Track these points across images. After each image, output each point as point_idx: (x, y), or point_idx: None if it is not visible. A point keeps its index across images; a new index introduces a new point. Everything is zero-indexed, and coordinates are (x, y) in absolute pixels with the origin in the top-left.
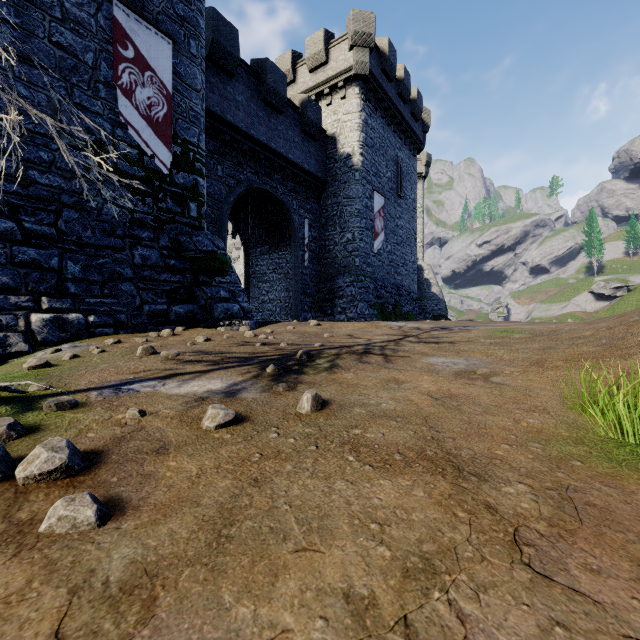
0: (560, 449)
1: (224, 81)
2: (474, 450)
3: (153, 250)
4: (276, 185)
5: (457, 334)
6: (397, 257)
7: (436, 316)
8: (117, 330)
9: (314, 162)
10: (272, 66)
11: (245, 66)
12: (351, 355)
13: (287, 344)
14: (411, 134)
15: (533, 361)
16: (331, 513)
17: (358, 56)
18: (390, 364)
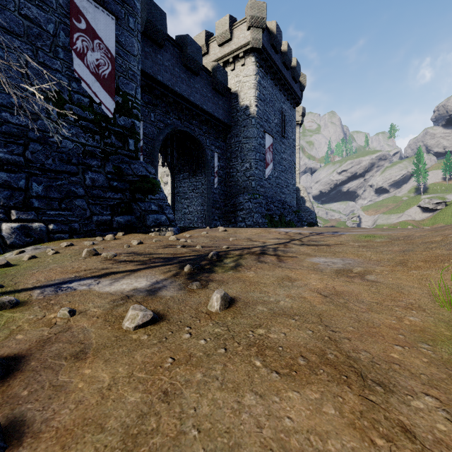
0: (449, 351)
1: (155, 51)
2: (371, 353)
3: (100, 174)
4: (194, 128)
5: (331, 238)
6: (282, 181)
7: (309, 223)
8: (71, 235)
9: (222, 111)
10: (191, 40)
11: (171, 40)
12: (251, 255)
13: (201, 246)
14: (292, 92)
15: (397, 261)
16: (242, 441)
17: (254, 34)
18: (282, 263)
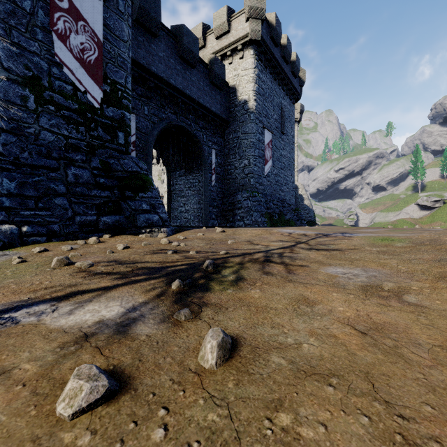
0: None
1: (149, 40)
2: None
3: (85, 170)
4: (190, 123)
5: (341, 241)
6: (281, 178)
7: (307, 221)
8: (50, 238)
9: (219, 106)
10: (187, 30)
11: (166, 30)
12: (254, 264)
13: (196, 252)
14: (291, 87)
15: (436, 275)
16: None
17: (253, 25)
18: (293, 276)
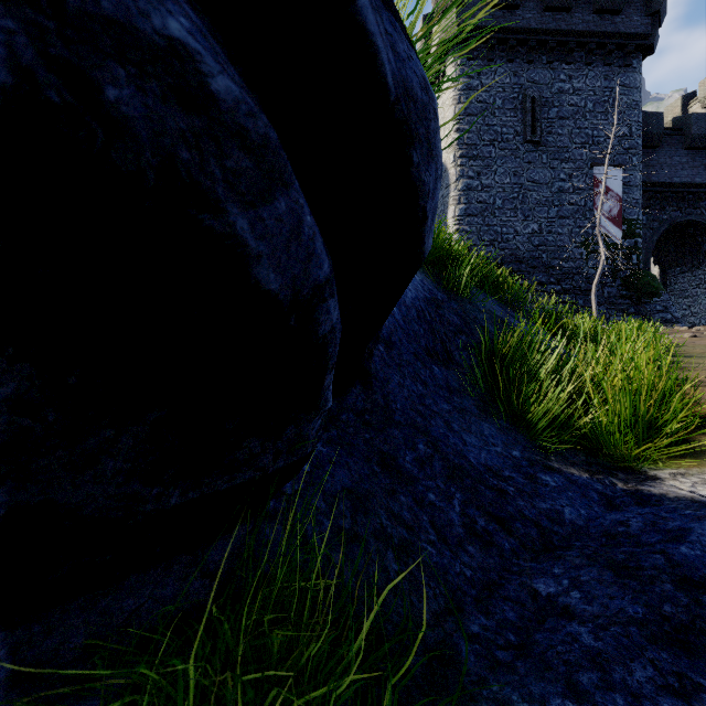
0: None
1: (649, 155)
2: None
3: (613, 288)
4: (701, 211)
5: None
6: None
7: None
8: None
9: None
10: (697, 117)
11: (668, 131)
12: None
13: None
14: None
15: None
16: None
17: None
18: None
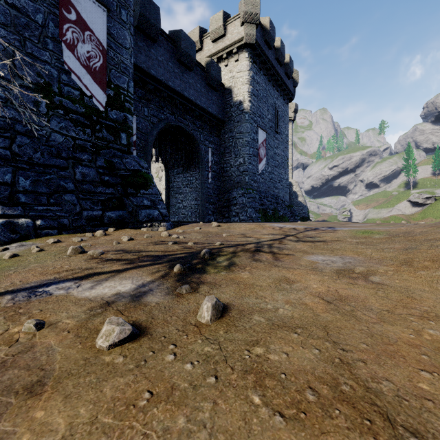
0: None
1: (149, 45)
2: (394, 382)
3: (91, 169)
4: (188, 123)
5: (327, 234)
6: (275, 176)
7: (301, 218)
8: (60, 231)
9: (215, 107)
10: (185, 35)
11: (165, 35)
12: (245, 253)
13: (193, 243)
14: (285, 88)
15: (401, 260)
16: None
17: (247, 30)
18: (279, 262)
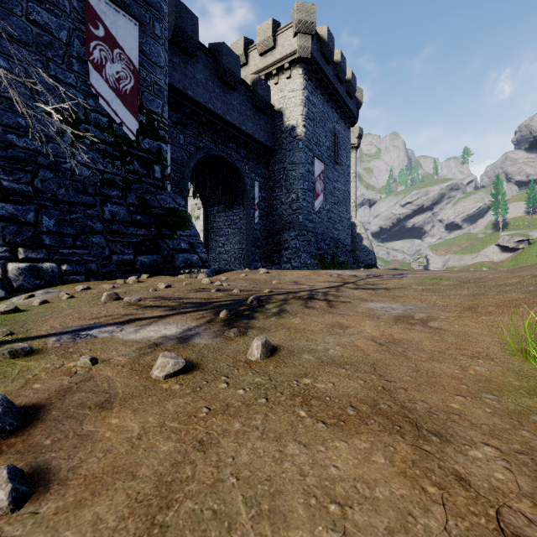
0: (516, 401)
1: (185, 61)
2: (428, 403)
3: (121, 207)
4: (231, 152)
5: (391, 281)
6: (334, 215)
7: (367, 265)
8: (88, 277)
9: (263, 133)
10: (227, 49)
11: (204, 49)
12: (297, 300)
13: (239, 290)
14: (346, 110)
15: (466, 306)
16: (283, 488)
17: (301, 41)
18: (333, 309)
